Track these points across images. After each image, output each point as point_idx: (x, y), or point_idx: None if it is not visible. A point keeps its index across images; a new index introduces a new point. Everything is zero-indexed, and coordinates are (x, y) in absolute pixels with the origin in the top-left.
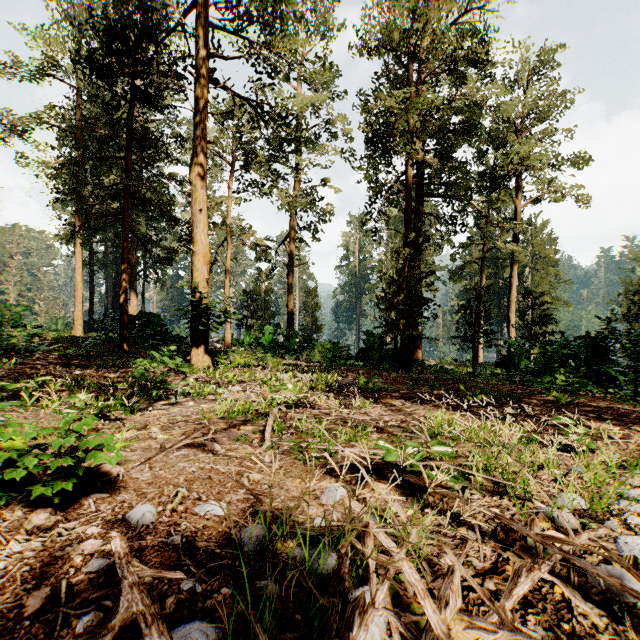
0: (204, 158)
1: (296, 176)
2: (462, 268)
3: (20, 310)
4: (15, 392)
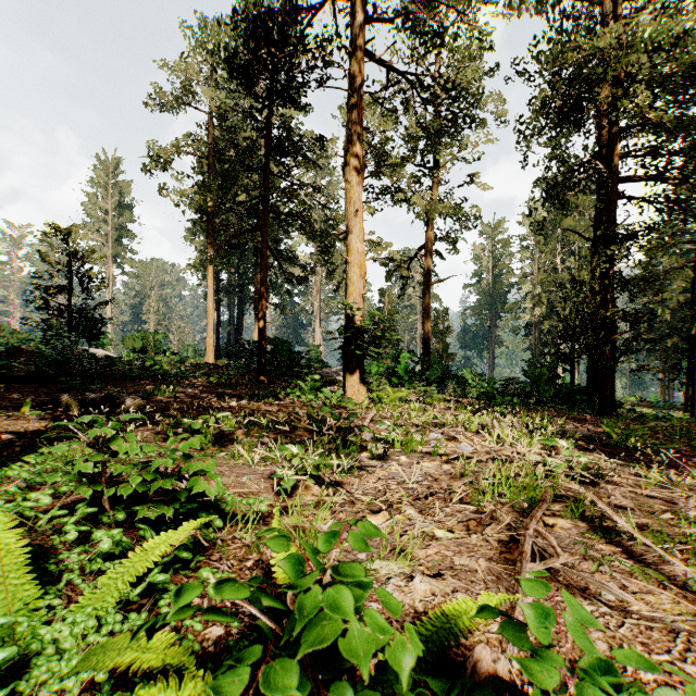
0: (360, 148)
1: (434, 177)
2: (662, 276)
3: (160, 337)
4: (192, 430)
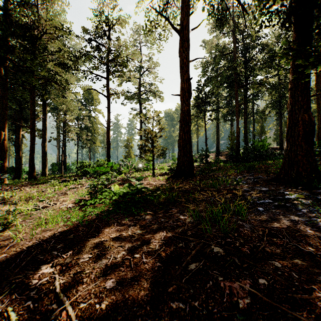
0: None
1: None
2: None
3: None
4: None
